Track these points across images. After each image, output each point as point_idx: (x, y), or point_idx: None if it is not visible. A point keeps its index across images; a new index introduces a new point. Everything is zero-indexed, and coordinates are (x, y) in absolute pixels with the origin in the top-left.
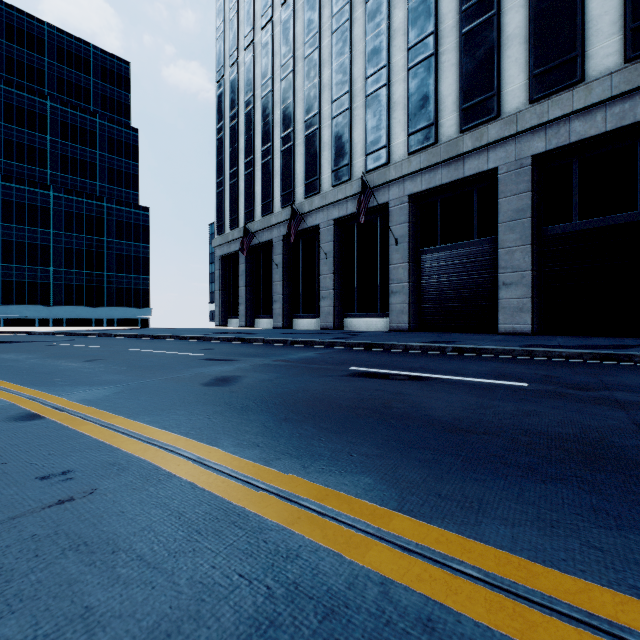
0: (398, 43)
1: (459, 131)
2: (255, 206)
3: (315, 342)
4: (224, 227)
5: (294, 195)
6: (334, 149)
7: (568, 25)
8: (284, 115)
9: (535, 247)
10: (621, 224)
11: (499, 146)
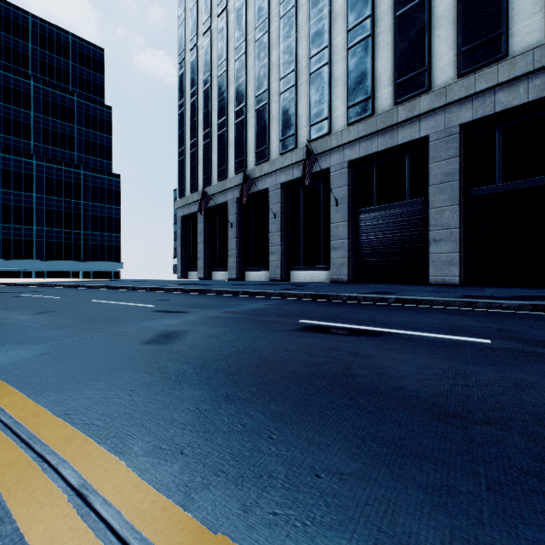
0: (338, 26)
1: (393, 103)
2: (212, 172)
3: (264, 293)
4: (185, 191)
5: (246, 162)
6: (281, 121)
7: (493, 6)
8: (237, 92)
9: (462, 207)
10: (541, 186)
11: (430, 116)
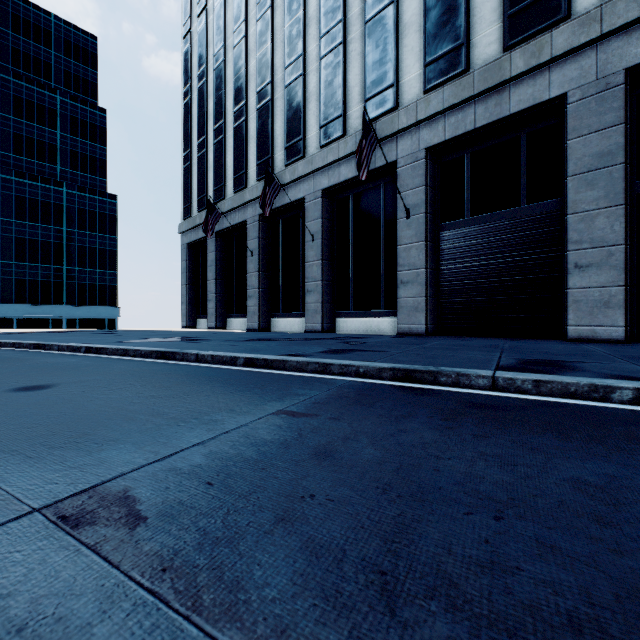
0: None
1: (503, 49)
2: (226, 181)
3: (289, 363)
4: (191, 209)
5: (272, 163)
6: (323, 98)
7: None
8: (260, 64)
9: (628, 209)
10: None
11: (568, 62)
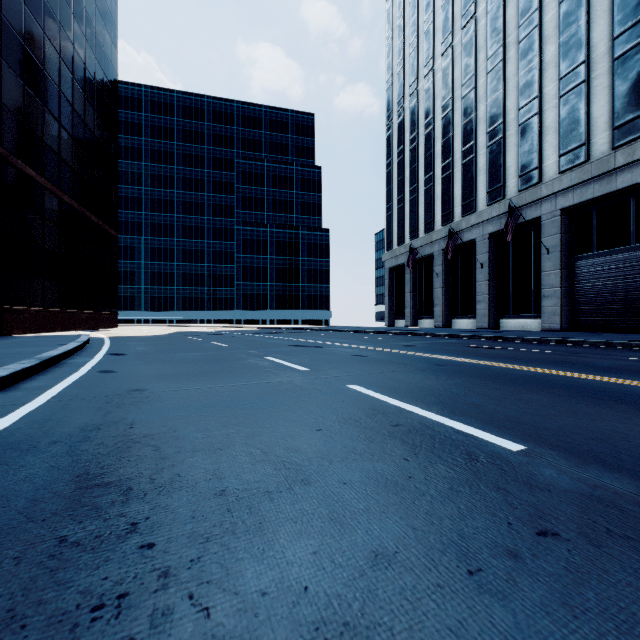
0: (549, 75)
1: (611, 148)
2: (418, 226)
3: (460, 336)
4: (392, 244)
5: (452, 215)
6: (488, 173)
7: None
8: (443, 148)
9: None
10: None
11: None
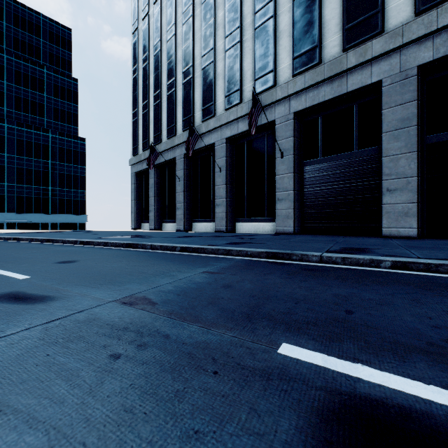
0: None
1: (342, 50)
2: (162, 131)
3: (207, 249)
4: (138, 149)
5: (193, 119)
6: (227, 77)
7: None
8: (185, 53)
9: (420, 154)
10: None
11: (383, 60)
